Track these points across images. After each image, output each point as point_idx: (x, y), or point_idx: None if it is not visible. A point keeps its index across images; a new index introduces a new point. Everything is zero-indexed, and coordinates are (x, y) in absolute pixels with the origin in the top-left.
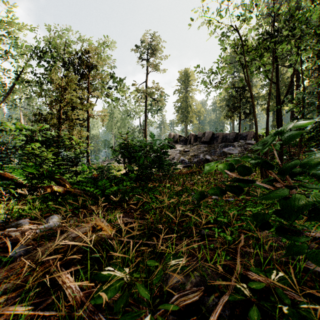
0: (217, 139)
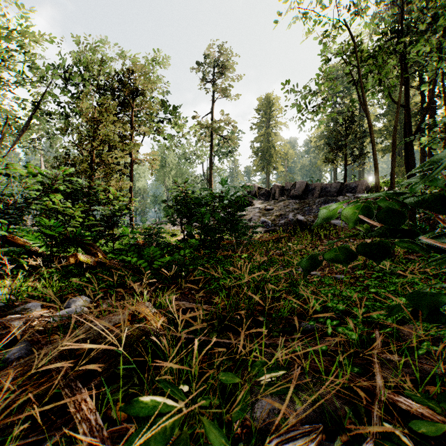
0: (313, 192)
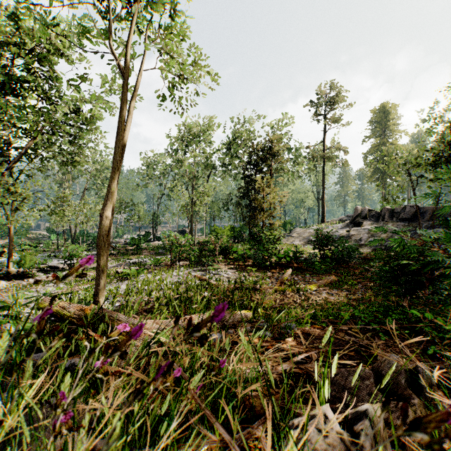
0: (424, 215)
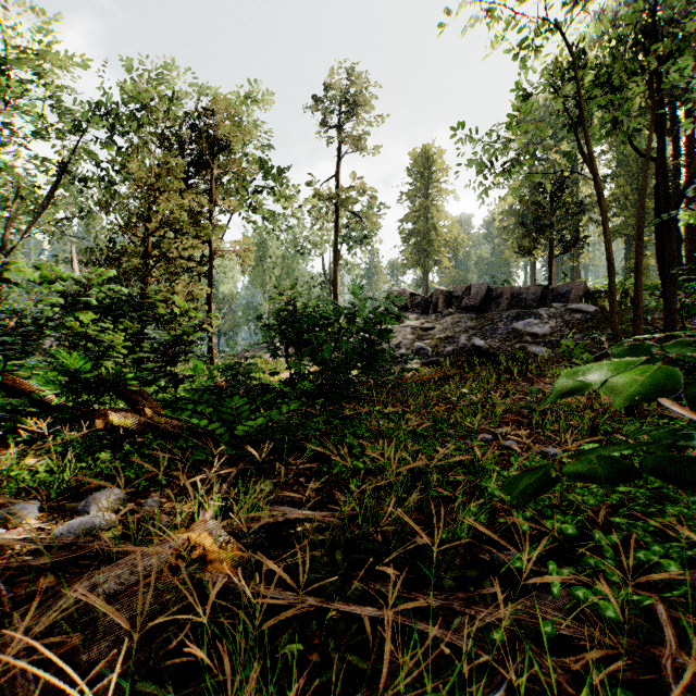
0: (499, 302)
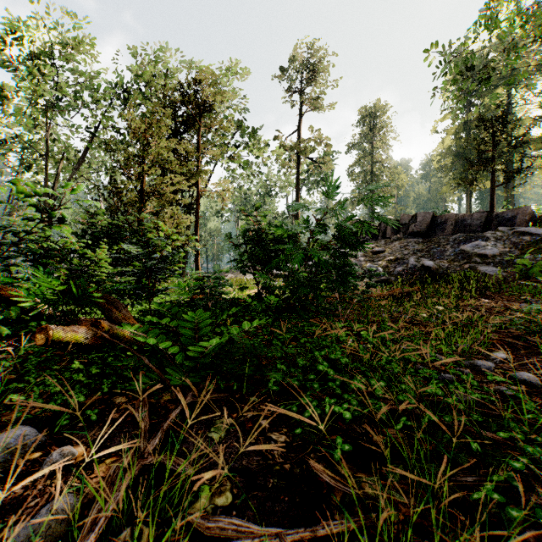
0: (444, 227)
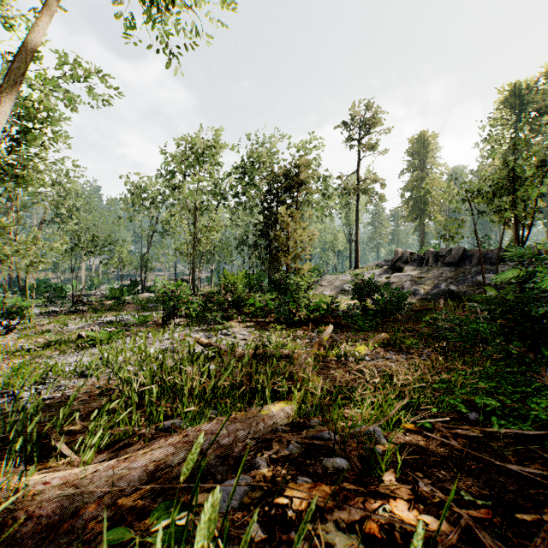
0: (471, 259)
